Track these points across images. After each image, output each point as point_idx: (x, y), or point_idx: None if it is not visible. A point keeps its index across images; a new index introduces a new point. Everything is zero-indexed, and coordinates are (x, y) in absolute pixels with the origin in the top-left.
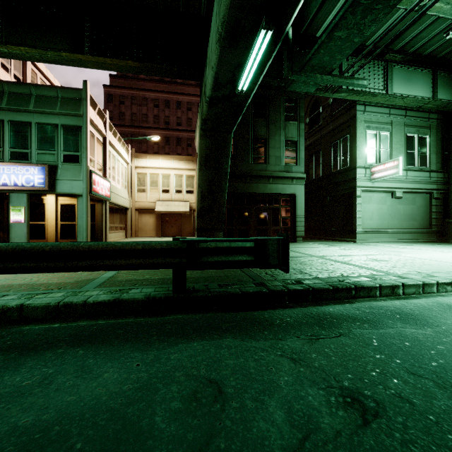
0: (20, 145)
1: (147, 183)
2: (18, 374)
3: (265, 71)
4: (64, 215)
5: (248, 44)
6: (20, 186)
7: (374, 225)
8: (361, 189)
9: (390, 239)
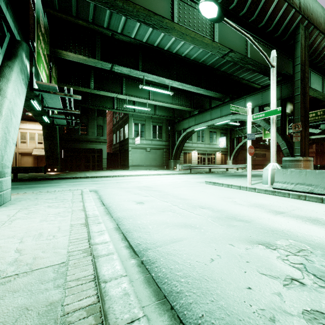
0: None
1: (27, 138)
2: None
3: (78, 100)
4: None
5: (41, 116)
6: None
7: (138, 163)
8: (131, 148)
9: (145, 168)
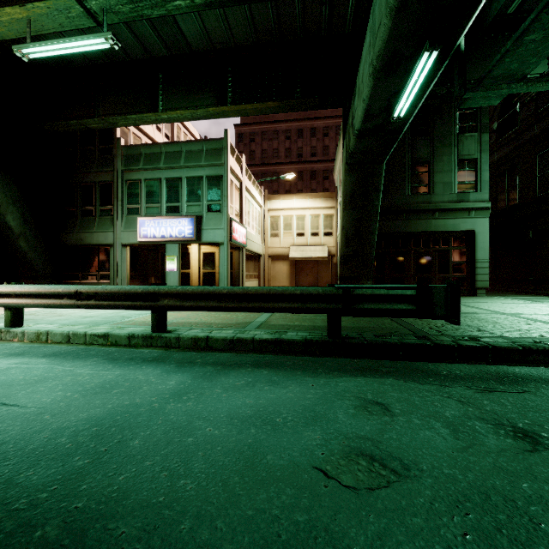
0: (173, 200)
1: (280, 227)
2: (229, 378)
3: None
4: (206, 263)
5: (407, 69)
6: (174, 237)
7: None
8: None
9: None
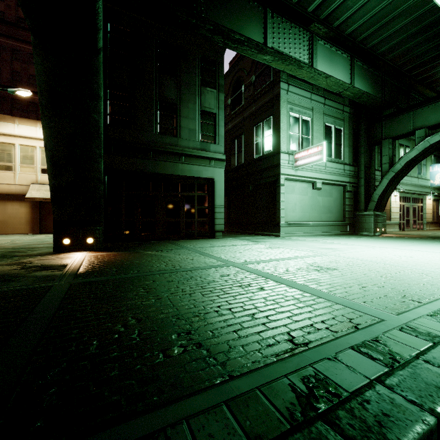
0: None
1: (15, 159)
2: None
3: None
4: None
5: None
6: None
7: (297, 217)
8: (285, 177)
9: (312, 232)
